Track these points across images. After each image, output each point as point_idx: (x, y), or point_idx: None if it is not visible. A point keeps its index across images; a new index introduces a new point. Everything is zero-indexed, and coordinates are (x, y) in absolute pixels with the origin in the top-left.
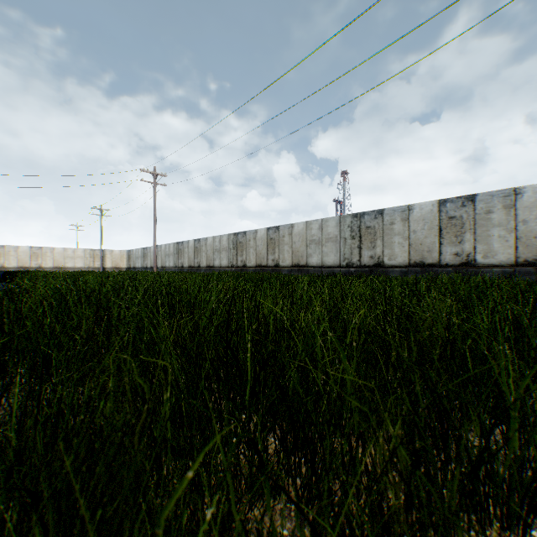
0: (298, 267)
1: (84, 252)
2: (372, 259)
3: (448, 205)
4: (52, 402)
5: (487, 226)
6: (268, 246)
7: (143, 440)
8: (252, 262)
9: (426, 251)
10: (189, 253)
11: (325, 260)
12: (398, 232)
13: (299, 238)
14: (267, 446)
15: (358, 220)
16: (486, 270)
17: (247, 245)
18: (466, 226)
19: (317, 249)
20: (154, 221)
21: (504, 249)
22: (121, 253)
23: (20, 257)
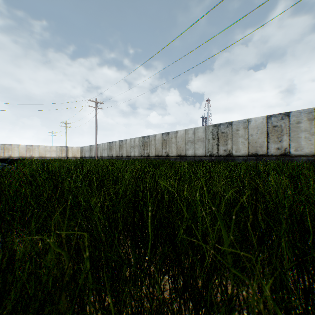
0: (180, 156)
1: (56, 148)
2: (225, 152)
3: (272, 119)
4: (5, 255)
5: (297, 131)
6: (162, 144)
7: (71, 286)
8: (153, 153)
9: (259, 147)
10: (116, 148)
11: (197, 152)
12: (241, 135)
13: (181, 139)
14: (163, 291)
15: (217, 128)
16: (296, 158)
17: (150, 143)
18: (284, 131)
19: (192, 146)
20: (96, 129)
21: (308, 145)
22: (77, 148)
23: (20, 151)
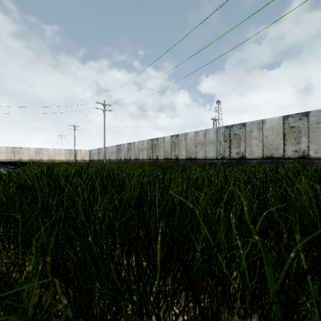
0: (190, 159)
1: (65, 151)
2: (238, 154)
3: (289, 119)
4: None
5: (317, 132)
6: (171, 146)
7: None
8: (161, 156)
9: (274, 149)
10: (124, 151)
11: (207, 155)
12: (255, 137)
13: (191, 142)
14: None
15: (229, 129)
16: (316, 161)
17: (158, 146)
18: (302, 132)
19: (202, 148)
20: (104, 132)
21: None
22: (85, 151)
23: (30, 154)
